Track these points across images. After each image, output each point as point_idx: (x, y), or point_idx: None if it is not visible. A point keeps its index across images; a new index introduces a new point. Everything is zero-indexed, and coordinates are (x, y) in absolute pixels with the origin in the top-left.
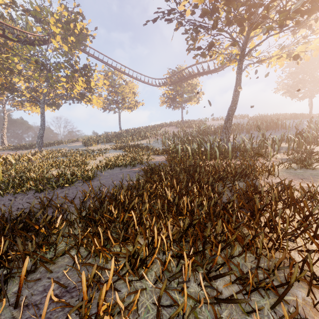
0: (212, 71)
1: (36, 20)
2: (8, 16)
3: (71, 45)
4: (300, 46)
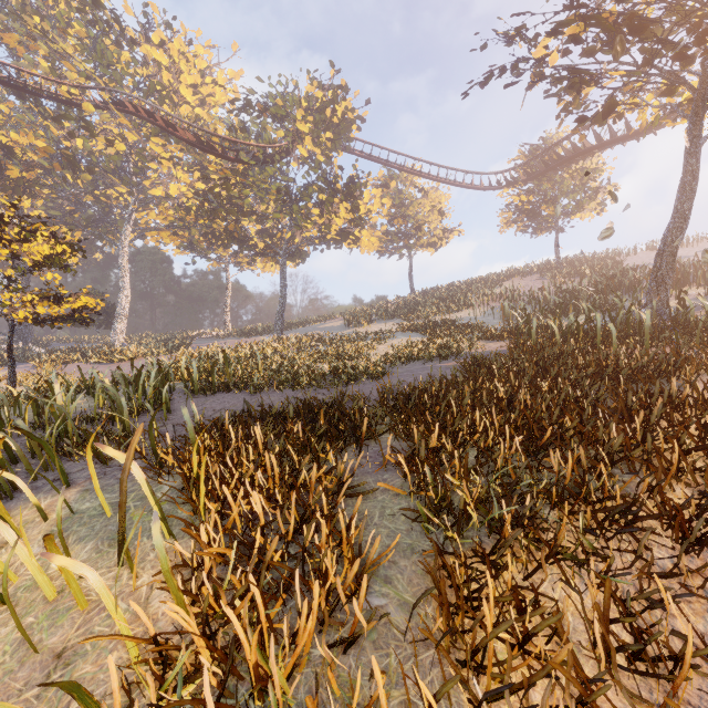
0: (637, 133)
1: (277, 120)
2: (239, 125)
3: (326, 146)
4: None
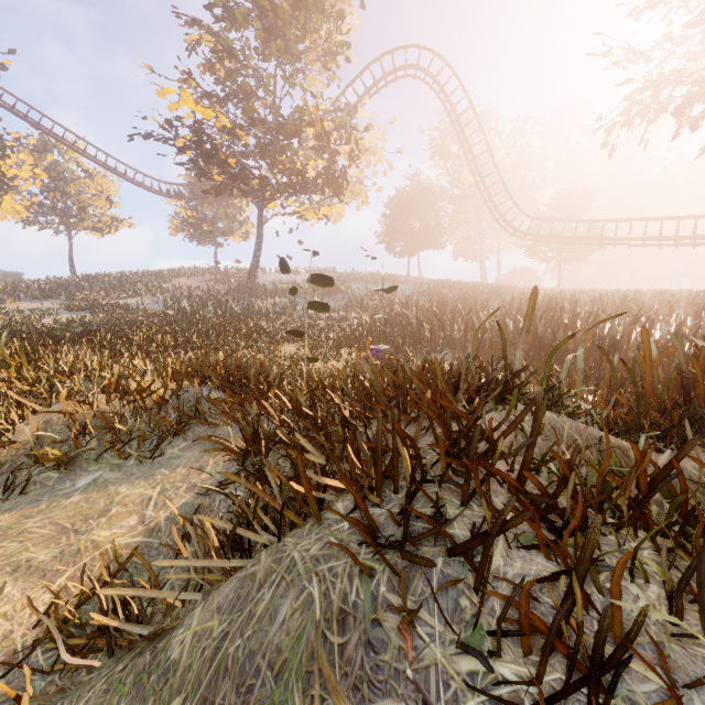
0: None
1: None
2: None
3: None
4: (324, 207)
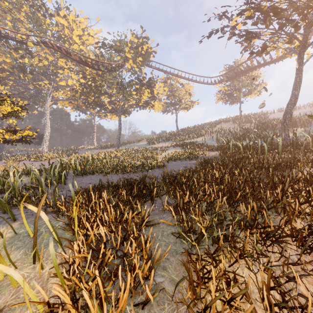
0: (274, 60)
1: (117, 52)
2: (100, 54)
3: (139, 64)
4: None
